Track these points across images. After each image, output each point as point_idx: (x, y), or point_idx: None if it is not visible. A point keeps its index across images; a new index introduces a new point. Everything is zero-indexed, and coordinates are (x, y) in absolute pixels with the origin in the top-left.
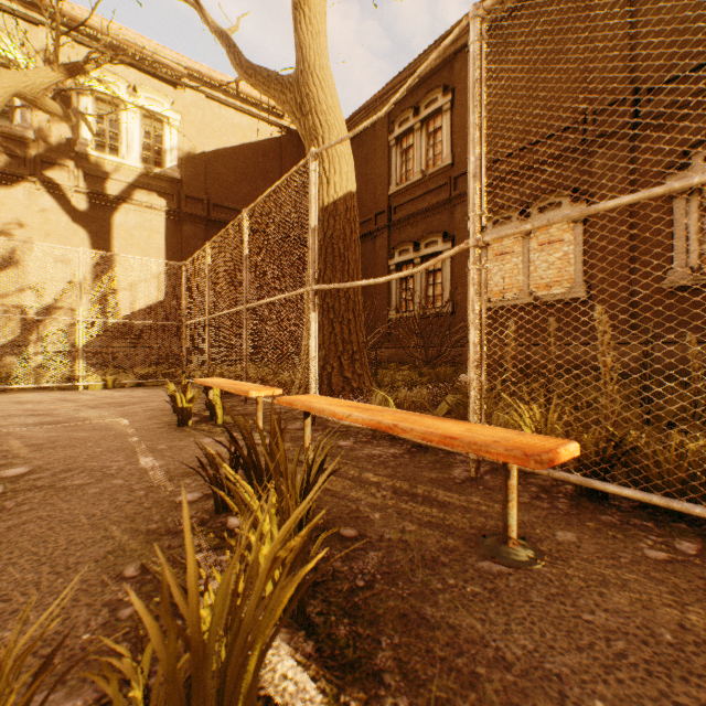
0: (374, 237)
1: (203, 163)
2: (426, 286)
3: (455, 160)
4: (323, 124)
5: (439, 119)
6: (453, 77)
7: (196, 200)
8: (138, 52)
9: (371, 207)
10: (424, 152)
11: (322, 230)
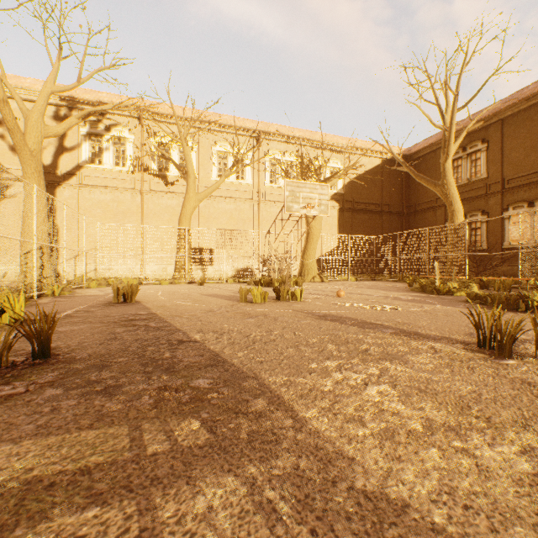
0: (434, 210)
1: (351, 184)
2: (469, 236)
3: (488, 176)
4: (454, 200)
5: (478, 154)
6: (487, 135)
7: (348, 201)
8: (332, 146)
9: (432, 194)
10: (468, 169)
11: (455, 233)
